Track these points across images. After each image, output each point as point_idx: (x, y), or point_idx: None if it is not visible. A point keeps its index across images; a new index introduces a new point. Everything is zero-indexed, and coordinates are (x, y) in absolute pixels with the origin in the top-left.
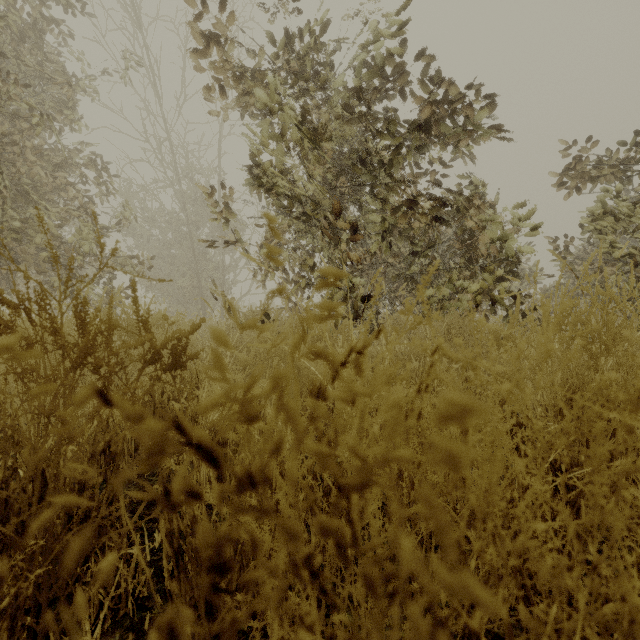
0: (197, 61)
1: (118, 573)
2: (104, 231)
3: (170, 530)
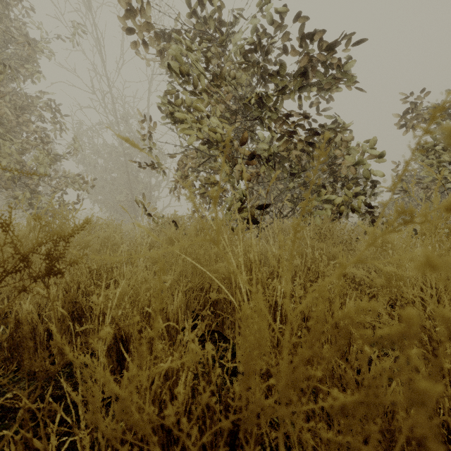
0: (123, 19)
1: None
2: (58, 158)
3: None
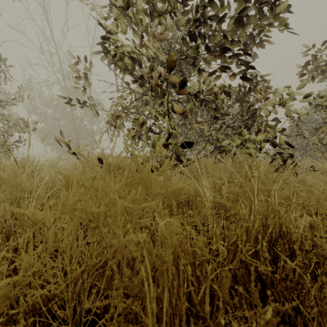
0: None
1: None
2: (3, 103)
3: None
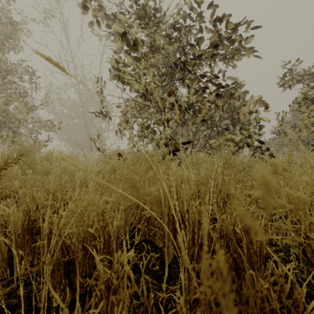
0: (79, 3)
1: None
2: (34, 108)
3: None
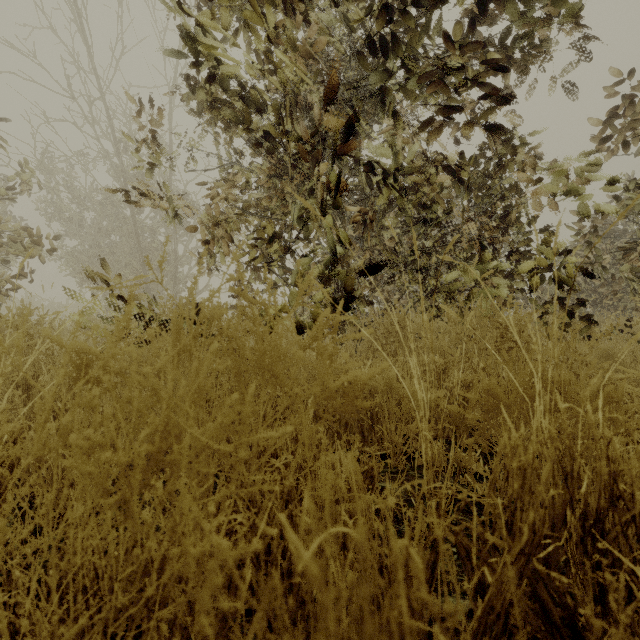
0: None
1: None
2: None
3: None
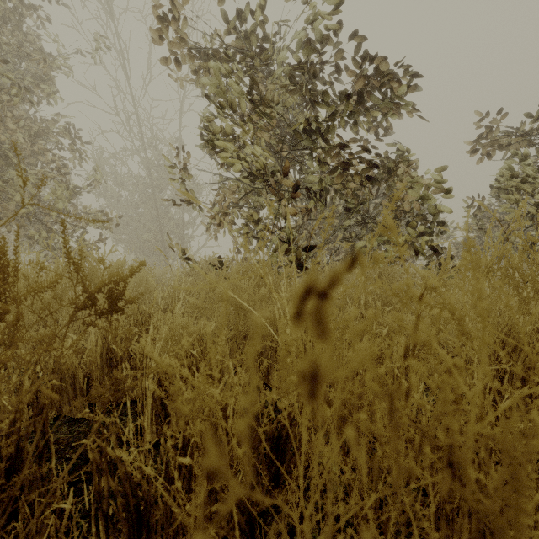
0: (155, 37)
1: (46, 532)
2: (77, 191)
3: (99, 489)
